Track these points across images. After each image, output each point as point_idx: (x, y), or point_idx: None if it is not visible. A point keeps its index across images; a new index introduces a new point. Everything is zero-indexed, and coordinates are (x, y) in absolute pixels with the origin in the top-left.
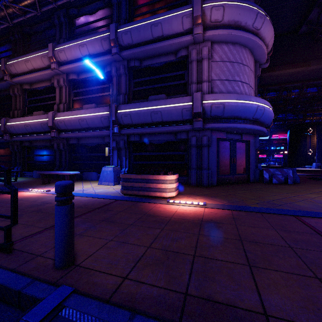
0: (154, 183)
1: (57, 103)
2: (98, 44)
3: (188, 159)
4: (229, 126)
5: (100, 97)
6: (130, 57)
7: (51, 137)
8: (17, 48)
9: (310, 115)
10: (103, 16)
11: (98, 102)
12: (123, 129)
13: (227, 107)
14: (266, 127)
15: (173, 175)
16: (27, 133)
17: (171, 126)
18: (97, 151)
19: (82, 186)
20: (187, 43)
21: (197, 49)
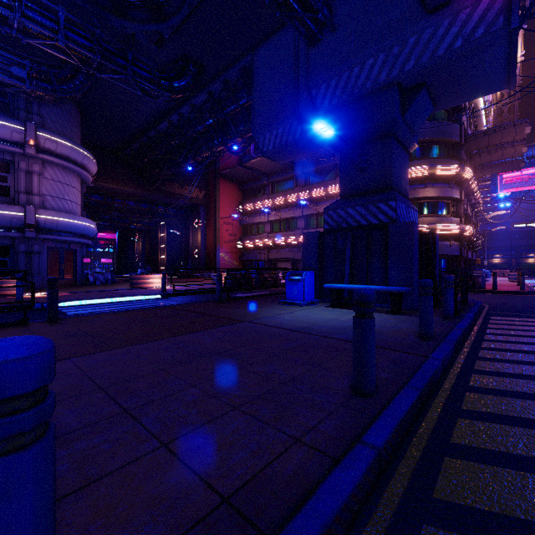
0: (3, 284)
1: None
2: None
3: (13, 265)
4: (61, 238)
5: None
6: None
7: None
8: None
9: (135, 221)
10: None
11: None
12: None
13: (60, 224)
14: (92, 238)
15: None
16: None
17: None
18: None
19: None
20: (14, 152)
21: (27, 161)
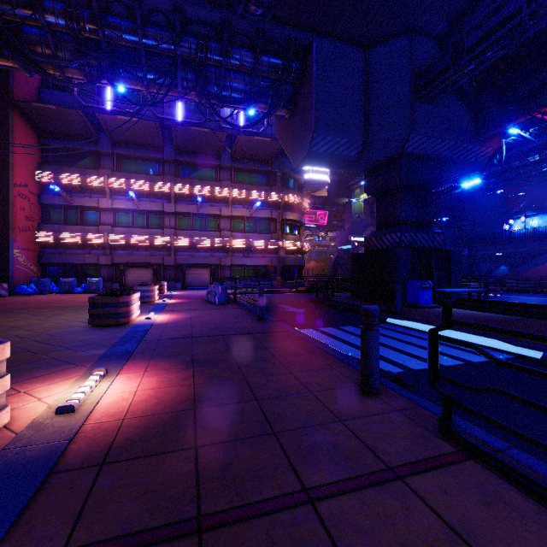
0: None
1: None
2: None
3: None
4: None
5: None
6: None
7: None
8: None
9: None
10: None
11: None
12: None
13: None
14: None
15: None
16: None
17: None
18: None
19: None
20: None
21: None
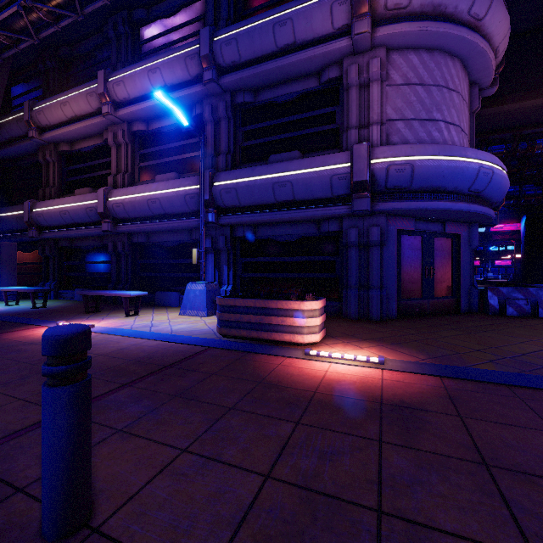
0: (279, 317)
1: (113, 174)
2: (180, 66)
3: (343, 269)
4: (422, 205)
5: (184, 160)
6: (236, 86)
7: (102, 231)
8: (50, 84)
9: None
10: (189, 19)
11: (181, 170)
12: (223, 215)
13: (418, 171)
14: (493, 208)
15: (317, 301)
16: (66, 226)
17: (310, 209)
18: (180, 256)
19: (151, 317)
20: (340, 54)
21: (359, 63)
